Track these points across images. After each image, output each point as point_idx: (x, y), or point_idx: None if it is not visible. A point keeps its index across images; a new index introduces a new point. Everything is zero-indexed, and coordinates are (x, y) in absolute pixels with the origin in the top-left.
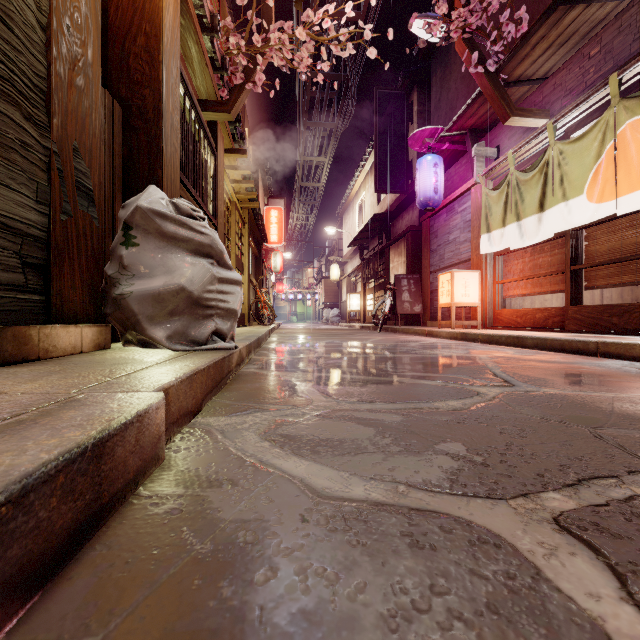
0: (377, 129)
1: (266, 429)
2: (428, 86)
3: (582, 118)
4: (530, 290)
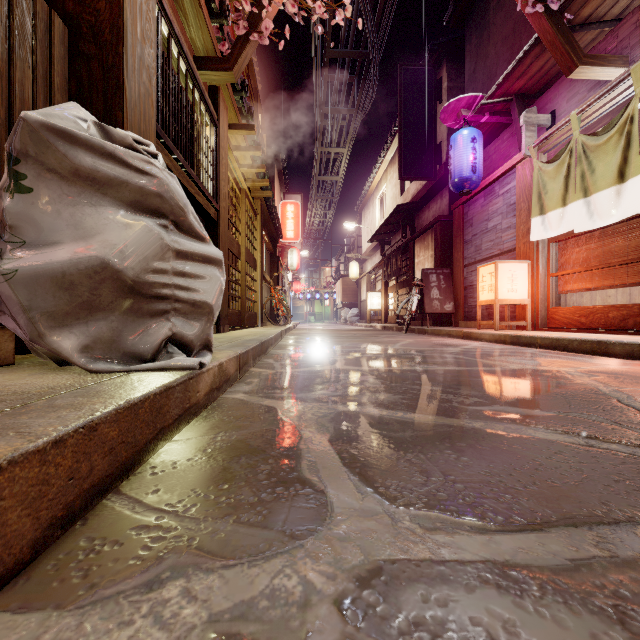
0: (402, 110)
1: None
2: (459, 59)
3: None
4: (599, 283)
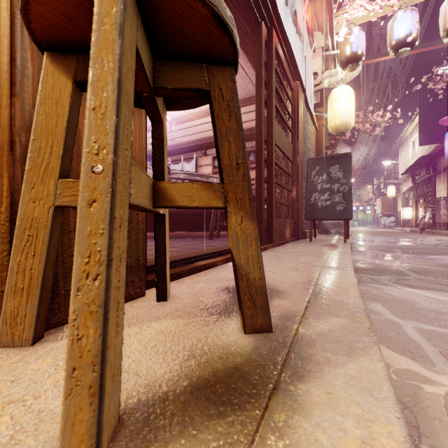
0: (421, 105)
1: (364, 246)
2: None
3: None
4: None
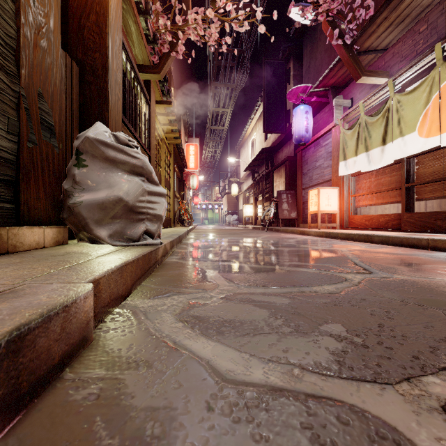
0: (264, 88)
1: (181, 310)
2: (301, 57)
3: (414, 76)
4: (375, 201)
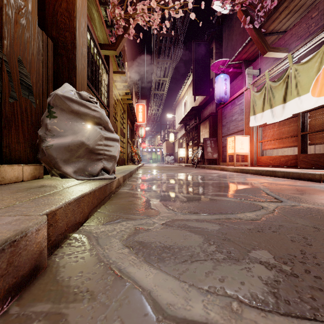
0: (194, 62)
1: (127, 236)
2: (221, 39)
3: (308, 51)
4: (277, 146)
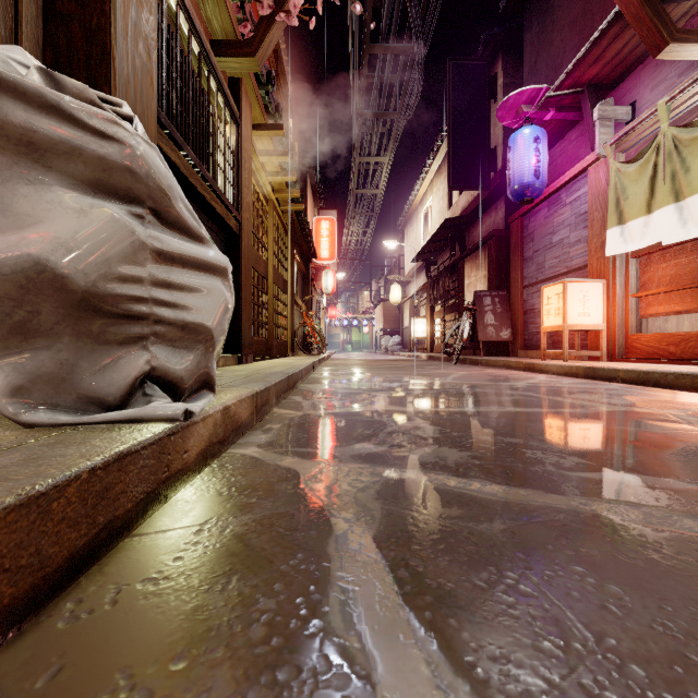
0: (451, 110)
1: None
2: (517, 52)
3: None
4: (692, 305)
